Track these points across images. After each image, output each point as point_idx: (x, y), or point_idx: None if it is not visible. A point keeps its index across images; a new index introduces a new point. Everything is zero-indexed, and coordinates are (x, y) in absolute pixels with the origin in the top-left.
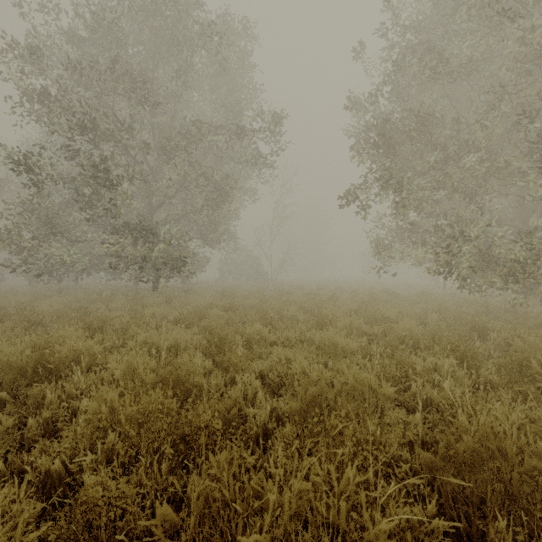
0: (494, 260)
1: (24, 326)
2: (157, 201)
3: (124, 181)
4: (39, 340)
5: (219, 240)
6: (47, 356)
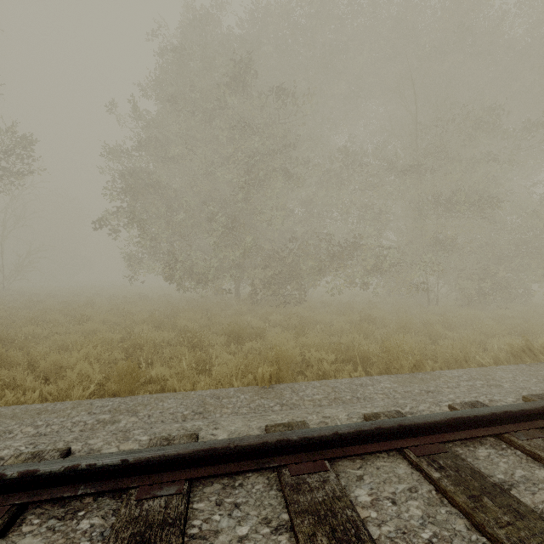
0: (195, 275)
1: None
2: None
3: None
4: None
5: None
6: None
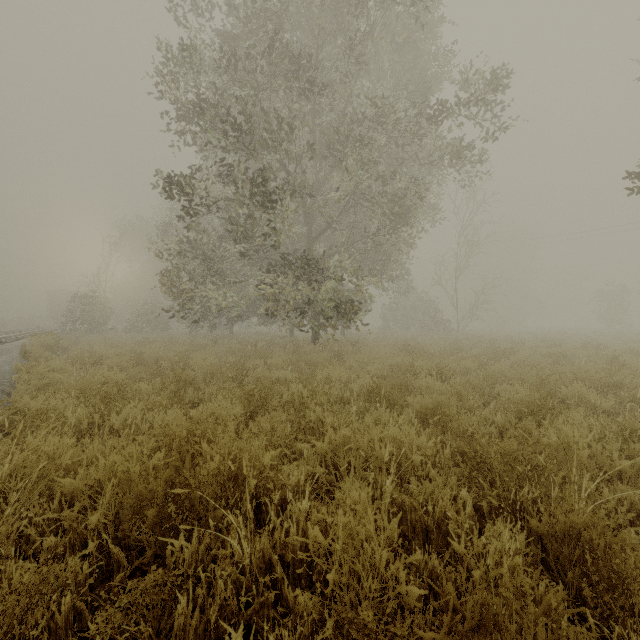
0: None
1: (171, 390)
2: (315, 232)
3: (285, 195)
4: (179, 427)
5: (392, 276)
6: (185, 473)
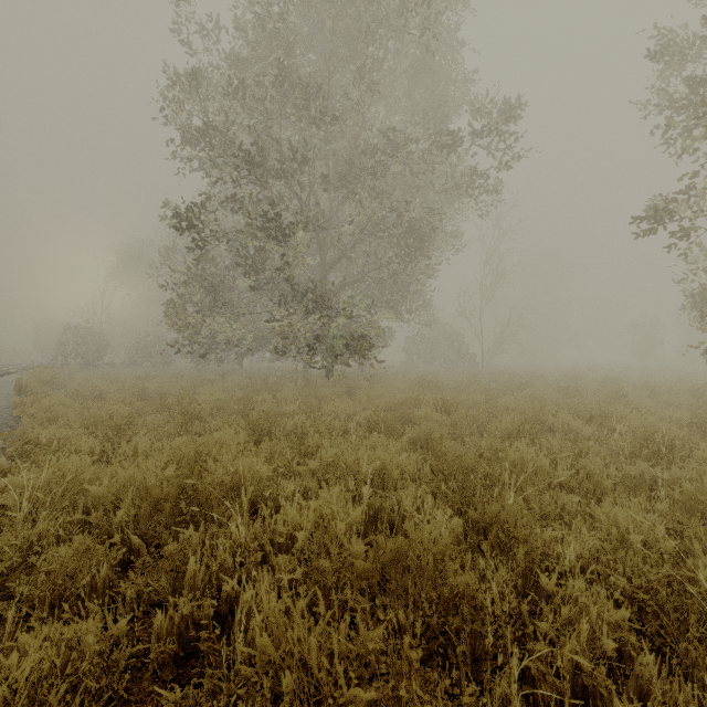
0: None
1: (178, 421)
2: (330, 261)
3: (294, 227)
4: (188, 448)
5: (411, 308)
6: (194, 480)
